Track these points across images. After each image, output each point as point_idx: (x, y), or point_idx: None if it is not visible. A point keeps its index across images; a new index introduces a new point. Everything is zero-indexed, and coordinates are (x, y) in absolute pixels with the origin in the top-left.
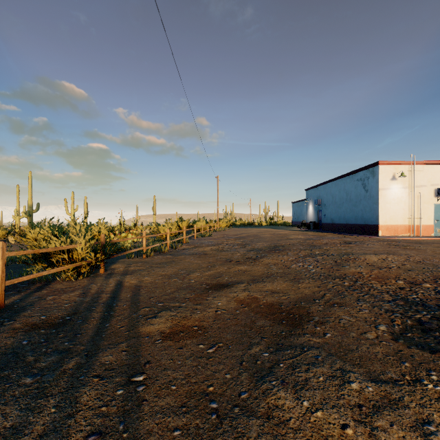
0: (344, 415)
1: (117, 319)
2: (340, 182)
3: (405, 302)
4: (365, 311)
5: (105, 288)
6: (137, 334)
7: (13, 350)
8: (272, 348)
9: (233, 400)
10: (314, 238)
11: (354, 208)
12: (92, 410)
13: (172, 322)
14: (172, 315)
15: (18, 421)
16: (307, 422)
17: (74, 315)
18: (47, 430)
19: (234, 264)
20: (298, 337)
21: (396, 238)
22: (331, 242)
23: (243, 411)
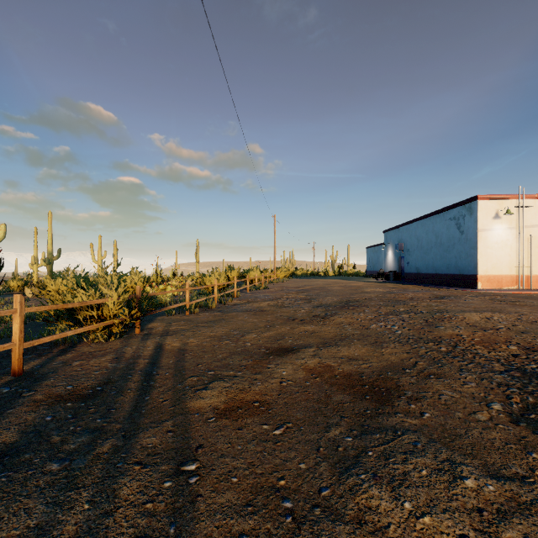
0: (460, 522)
1: (159, 390)
2: (428, 222)
3: (522, 373)
4: (471, 385)
5: (142, 352)
6: (185, 410)
7: (35, 428)
8: (356, 431)
9: (312, 498)
10: (396, 291)
11: (446, 254)
12: (134, 506)
13: (227, 396)
14: (226, 386)
15: (45, 519)
16: (412, 530)
17: (106, 385)
18: (81, 532)
19: (299, 323)
20: (387, 418)
21: (500, 291)
22: (418, 296)
23: (325, 513)
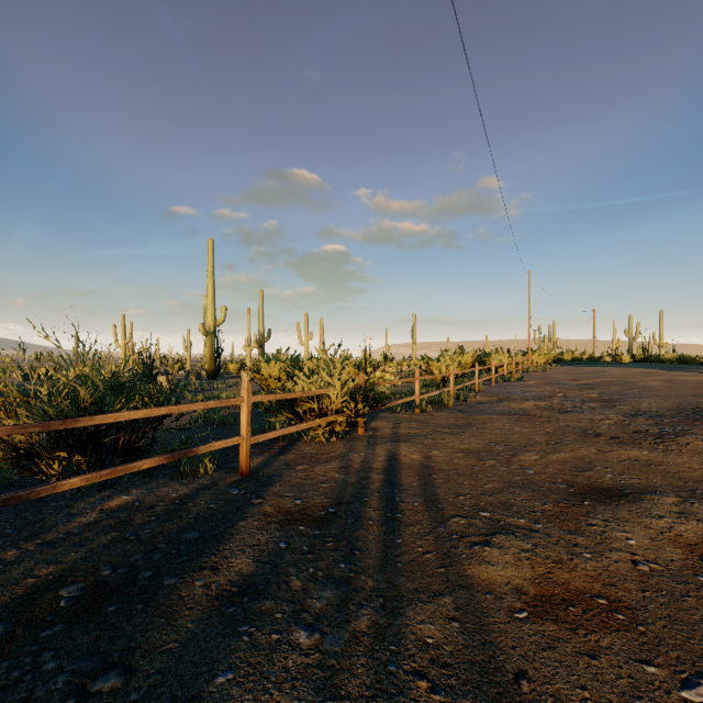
0: None
1: (412, 531)
2: None
3: None
4: None
5: (373, 462)
6: (465, 580)
7: (270, 558)
8: None
9: None
10: None
11: None
12: None
13: (534, 569)
14: (523, 548)
15: None
16: None
17: (340, 507)
18: None
19: (610, 443)
20: None
21: None
22: None
23: None
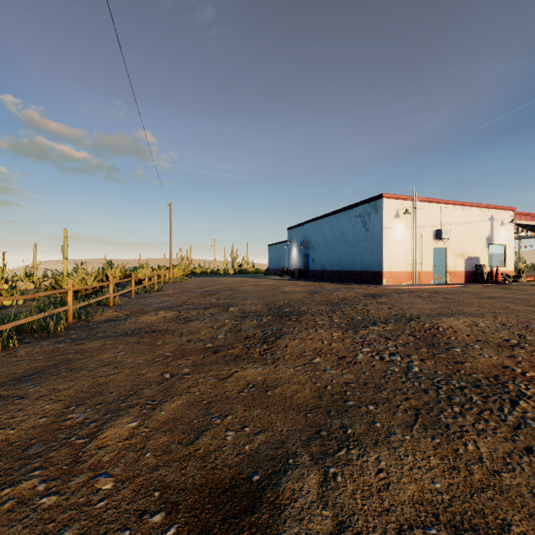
0: None
1: None
2: (333, 219)
3: None
4: None
5: None
6: None
7: None
8: None
9: None
10: (317, 290)
11: (351, 251)
12: None
13: None
14: None
15: None
16: None
17: None
18: None
19: (228, 360)
20: None
21: (404, 287)
22: (350, 296)
23: None
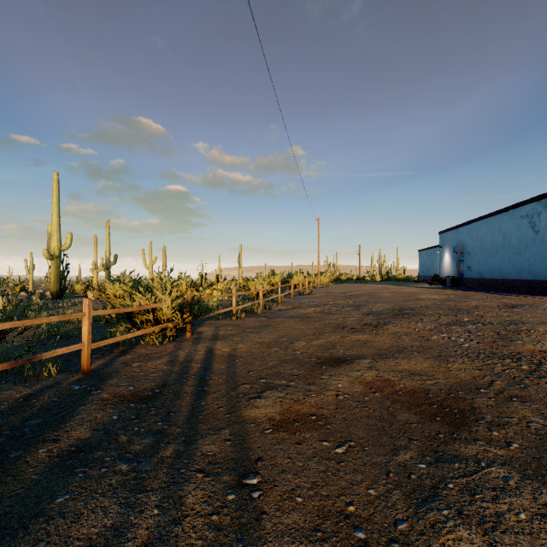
0: None
1: (214, 396)
2: (493, 221)
3: None
4: None
5: (194, 356)
6: (240, 418)
7: (104, 426)
8: (429, 457)
9: (387, 531)
10: (456, 298)
11: (516, 257)
12: (201, 517)
13: (282, 406)
14: (280, 396)
15: (119, 520)
16: None
17: (164, 388)
18: (152, 538)
19: (349, 331)
20: (465, 444)
21: None
22: (484, 305)
23: None
